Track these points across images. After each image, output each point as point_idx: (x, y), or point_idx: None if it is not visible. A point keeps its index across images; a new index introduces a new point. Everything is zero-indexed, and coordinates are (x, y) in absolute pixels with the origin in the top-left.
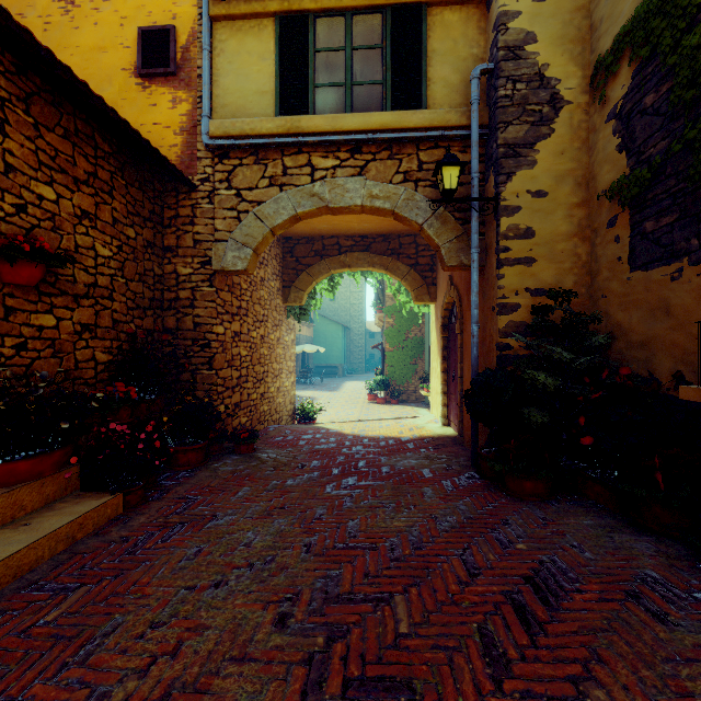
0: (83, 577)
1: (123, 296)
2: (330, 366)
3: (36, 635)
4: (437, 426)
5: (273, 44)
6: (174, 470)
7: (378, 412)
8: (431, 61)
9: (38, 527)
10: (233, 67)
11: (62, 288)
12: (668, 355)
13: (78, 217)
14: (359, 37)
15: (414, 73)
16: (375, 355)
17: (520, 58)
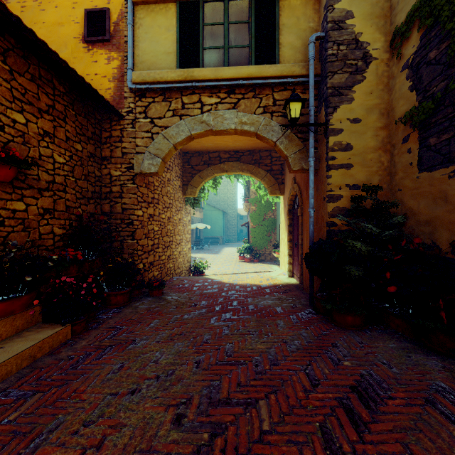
0: (39, 386)
1: (73, 190)
2: (214, 237)
3: (0, 431)
4: (285, 277)
5: (175, 20)
6: (108, 308)
7: (245, 268)
8: (281, 32)
9: (9, 349)
10: (148, 36)
11: (30, 184)
12: (446, 229)
13: (41, 135)
14: (233, 16)
15: (270, 40)
16: (243, 230)
17: (342, 28)
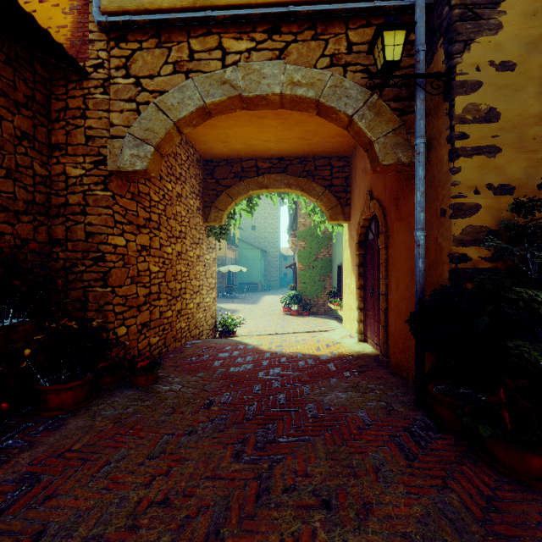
0: None
1: None
2: (251, 283)
3: None
4: (353, 342)
5: None
6: (40, 416)
7: (293, 324)
8: None
9: None
10: None
11: None
12: None
13: None
14: None
15: None
16: (288, 274)
17: None
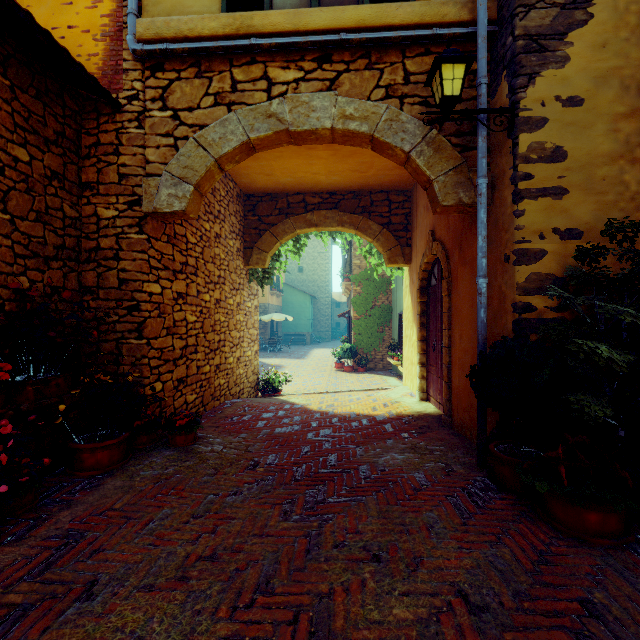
0: None
1: (5, 237)
2: (298, 334)
3: None
4: (414, 401)
5: None
6: (75, 476)
7: (346, 381)
8: None
9: None
10: None
11: None
12: None
13: None
14: None
15: None
16: (341, 324)
17: None
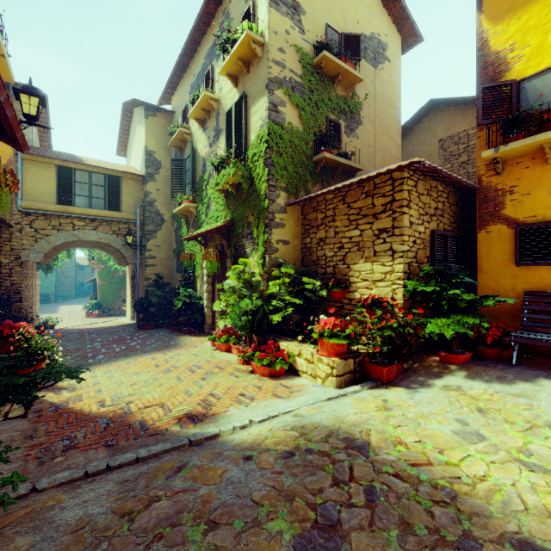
0: None
1: None
2: (41, 294)
3: None
4: (129, 321)
5: (55, 175)
6: None
7: (95, 321)
8: (123, 195)
9: None
10: (34, 180)
11: None
12: None
13: None
14: (95, 181)
15: (117, 198)
16: (85, 284)
17: (152, 206)
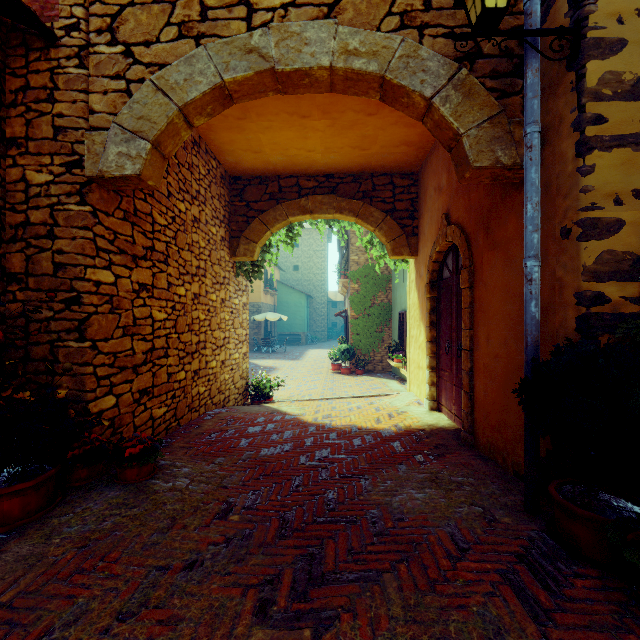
0: None
1: None
2: (293, 334)
3: None
4: (423, 411)
5: None
6: None
7: (344, 385)
8: None
9: None
10: None
11: None
12: None
13: None
14: None
15: None
16: (337, 323)
17: None
